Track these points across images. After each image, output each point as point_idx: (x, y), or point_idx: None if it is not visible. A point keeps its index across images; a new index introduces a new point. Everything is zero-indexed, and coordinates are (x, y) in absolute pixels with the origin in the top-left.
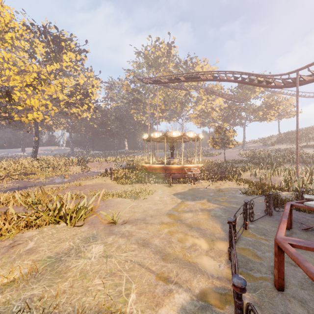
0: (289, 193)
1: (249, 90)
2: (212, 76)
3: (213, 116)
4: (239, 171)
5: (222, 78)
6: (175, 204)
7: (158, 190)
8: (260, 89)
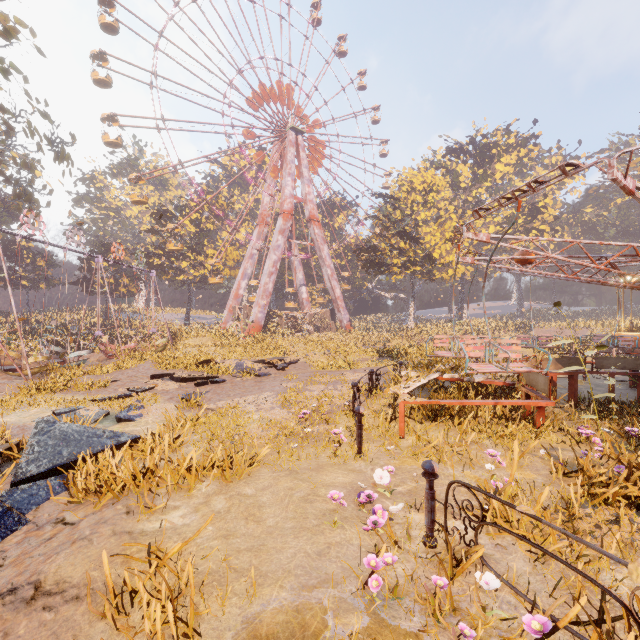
0: None
1: None
2: None
3: None
4: None
5: None
6: None
7: None
8: None
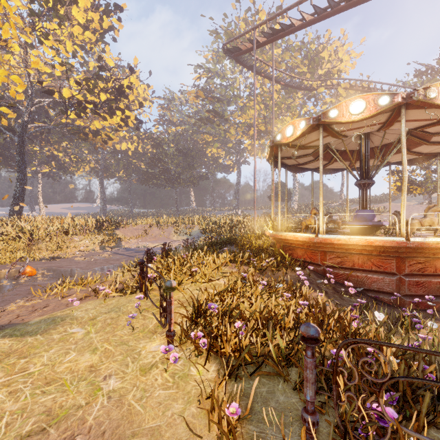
0: None
1: None
2: None
3: None
4: None
5: None
6: None
7: None
8: None
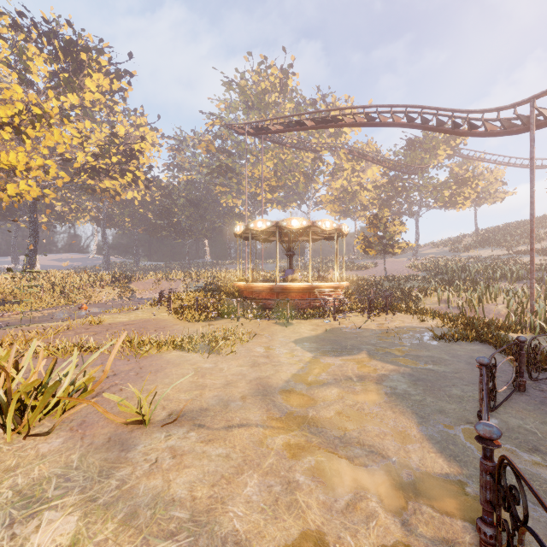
0: (526, 335)
1: (427, 152)
2: (365, 116)
3: (362, 199)
4: (415, 296)
5: (385, 121)
6: (300, 364)
7: (262, 332)
8: (446, 151)
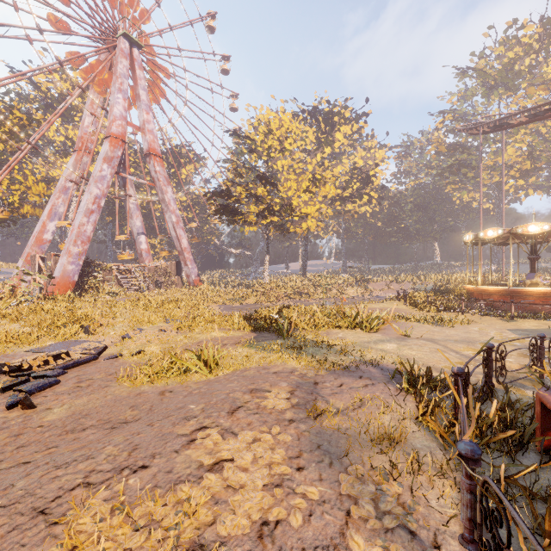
0: None
1: None
2: None
3: None
4: None
5: None
6: (502, 338)
7: (481, 322)
8: None
